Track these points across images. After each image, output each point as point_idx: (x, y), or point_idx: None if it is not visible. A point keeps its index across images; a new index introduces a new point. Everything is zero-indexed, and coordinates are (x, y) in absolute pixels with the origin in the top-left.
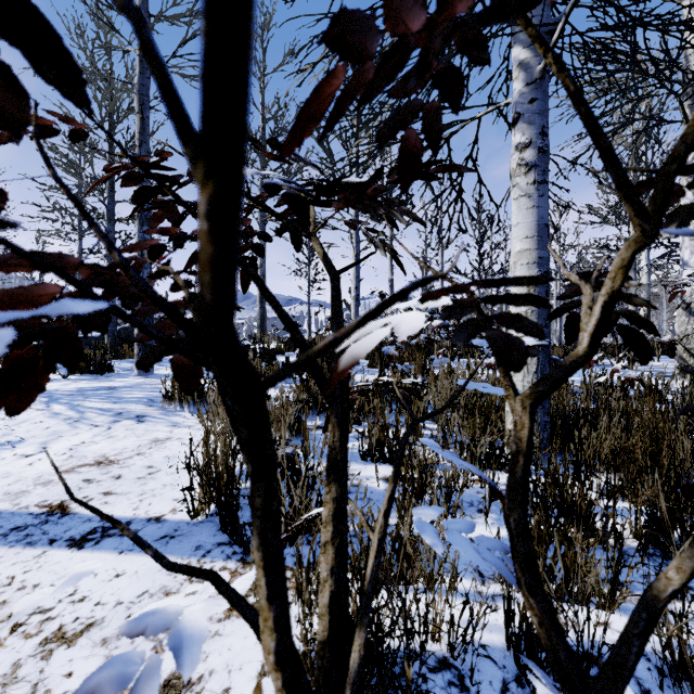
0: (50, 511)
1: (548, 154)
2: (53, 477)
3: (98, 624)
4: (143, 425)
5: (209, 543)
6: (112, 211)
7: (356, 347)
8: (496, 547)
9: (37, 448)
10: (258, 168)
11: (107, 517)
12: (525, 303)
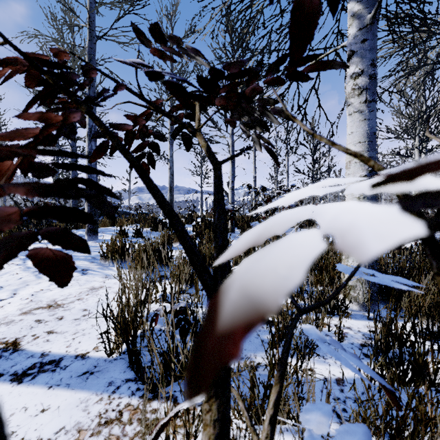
0: (5, 347)
1: (375, 80)
2: (15, 318)
3: None
4: (85, 277)
5: (119, 380)
6: None
7: (255, 274)
8: None
9: (9, 294)
10: (168, 105)
11: None
12: None
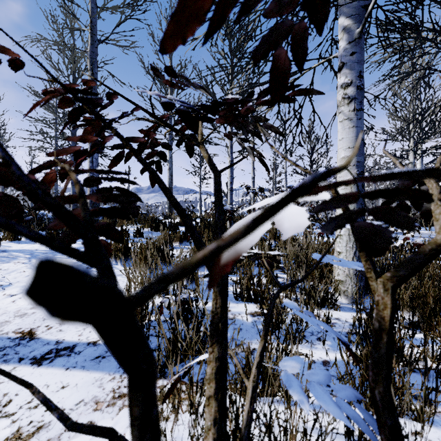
0: (22, 336)
1: (363, 90)
2: (27, 311)
3: (45, 426)
4: None
5: None
6: (74, 134)
7: None
8: (350, 396)
9: (19, 290)
10: None
11: (20, 382)
12: (405, 197)
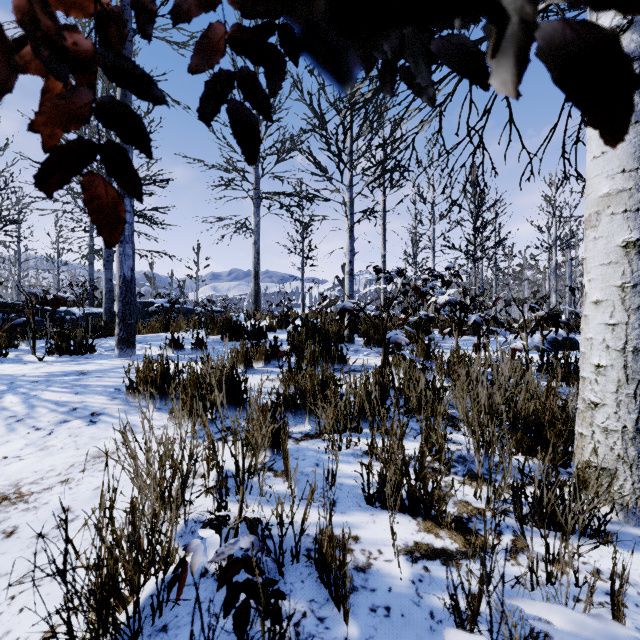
0: None
1: None
2: None
3: None
4: (92, 429)
5: None
6: None
7: None
8: None
9: None
10: None
11: None
12: None
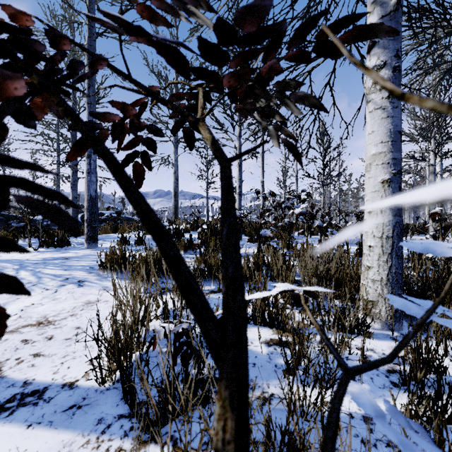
0: None
1: (400, 74)
2: None
3: None
4: (81, 289)
5: (111, 416)
6: (74, 136)
7: None
8: None
9: None
10: None
11: None
12: None
